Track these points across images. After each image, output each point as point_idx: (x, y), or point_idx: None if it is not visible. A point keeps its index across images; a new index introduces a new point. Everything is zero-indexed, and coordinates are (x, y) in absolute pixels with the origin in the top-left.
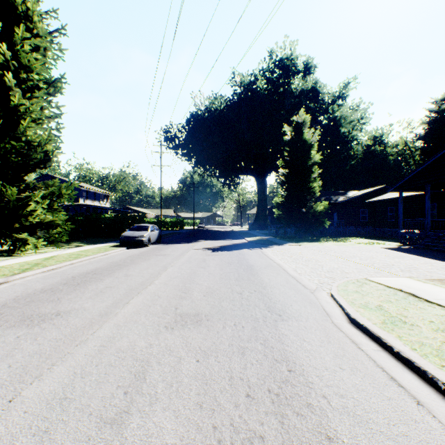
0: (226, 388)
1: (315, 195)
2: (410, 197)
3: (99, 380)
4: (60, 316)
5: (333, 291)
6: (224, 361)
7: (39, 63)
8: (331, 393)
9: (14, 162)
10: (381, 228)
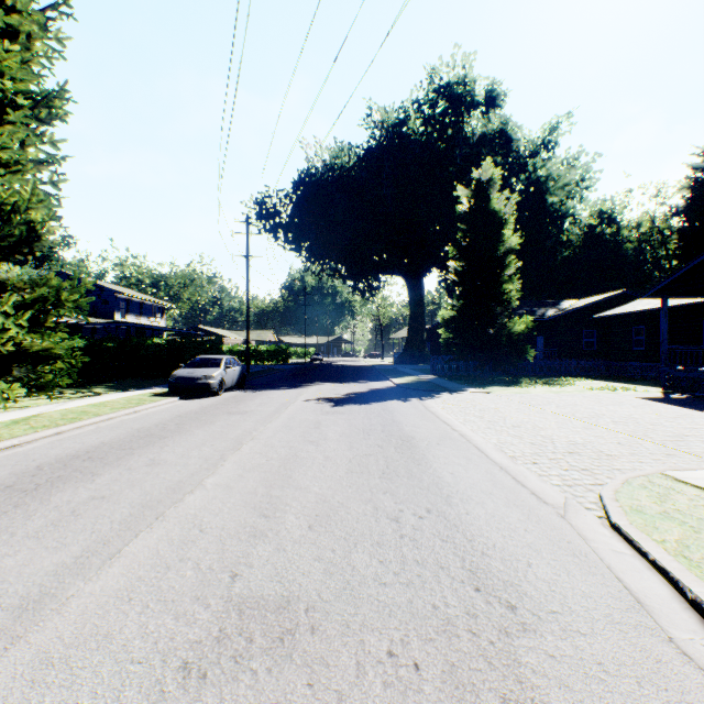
0: None
1: (510, 306)
2: (674, 309)
3: None
4: None
5: (616, 516)
6: None
7: (14, 58)
8: None
9: None
10: (620, 362)
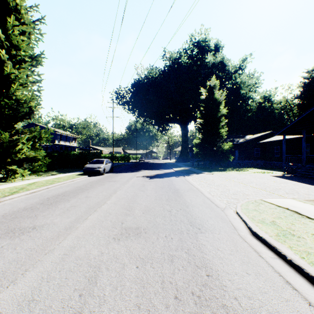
0: (159, 291)
1: (223, 138)
2: (290, 139)
3: (61, 284)
4: (36, 229)
5: (238, 210)
6: (157, 267)
7: (25, 43)
8: (241, 296)
9: (7, 114)
10: (269, 161)
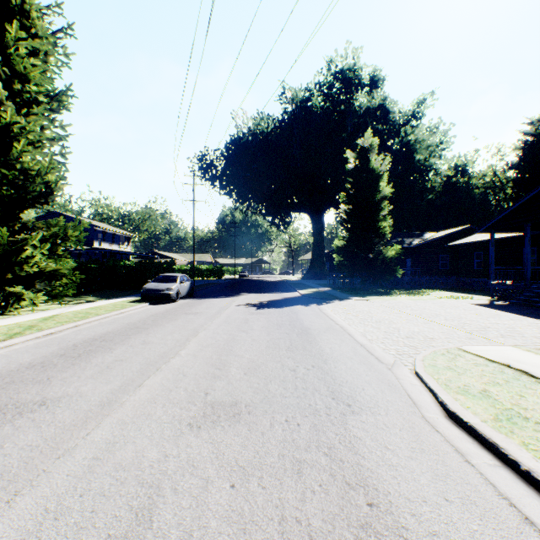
0: None
1: (385, 237)
2: (503, 240)
3: (81, 525)
4: (45, 406)
5: (418, 368)
6: (271, 487)
7: (38, 70)
8: None
9: (5, 195)
10: (466, 278)
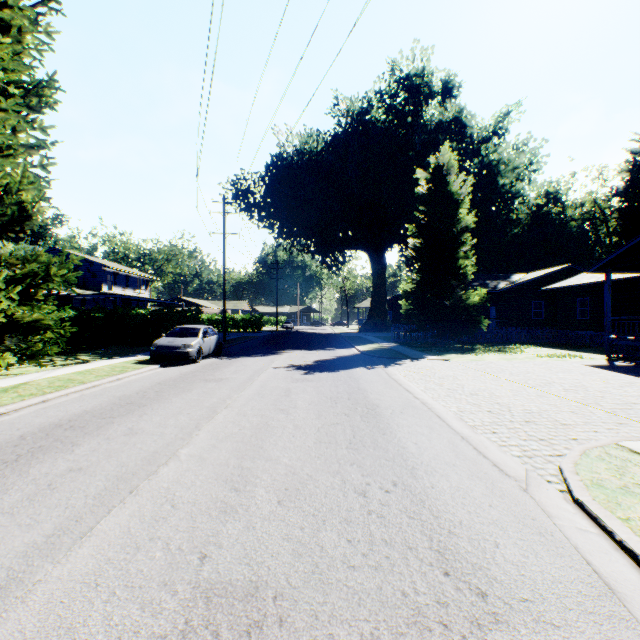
0: None
1: (466, 279)
2: (616, 282)
3: None
4: None
5: (578, 491)
6: None
7: (5, 49)
8: None
9: None
10: (566, 330)
